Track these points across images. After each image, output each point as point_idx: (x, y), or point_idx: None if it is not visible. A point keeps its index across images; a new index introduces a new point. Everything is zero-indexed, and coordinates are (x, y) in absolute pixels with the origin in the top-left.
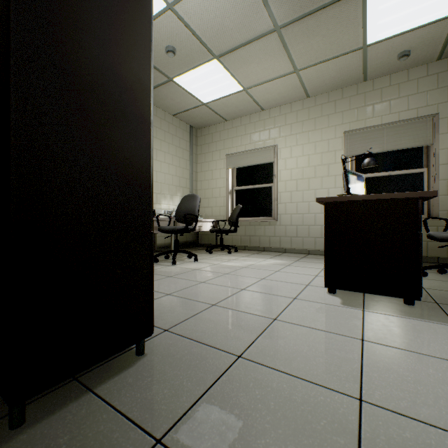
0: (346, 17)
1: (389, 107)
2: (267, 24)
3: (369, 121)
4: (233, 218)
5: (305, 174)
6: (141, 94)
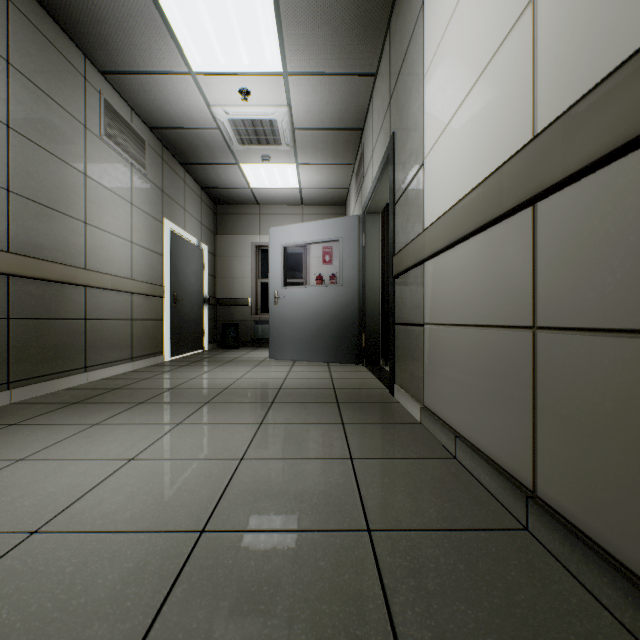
0: None
1: None
2: None
3: None
4: None
5: None
6: None
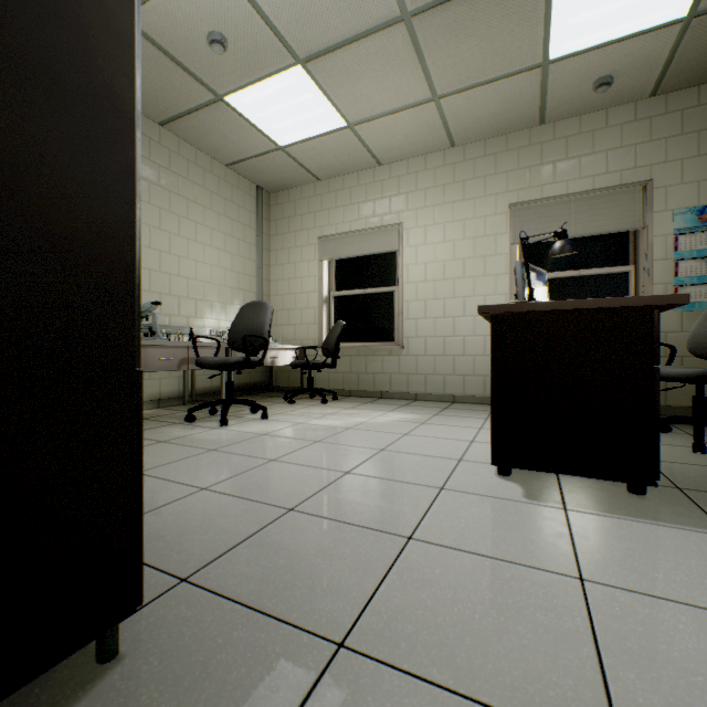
0: (519, 7)
1: (579, 167)
2: (389, 5)
3: (548, 189)
4: (330, 343)
5: (448, 272)
6: (105, 41)
